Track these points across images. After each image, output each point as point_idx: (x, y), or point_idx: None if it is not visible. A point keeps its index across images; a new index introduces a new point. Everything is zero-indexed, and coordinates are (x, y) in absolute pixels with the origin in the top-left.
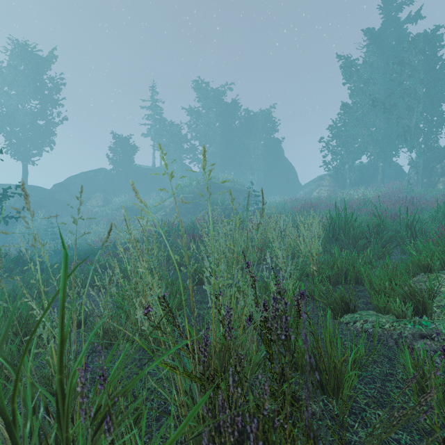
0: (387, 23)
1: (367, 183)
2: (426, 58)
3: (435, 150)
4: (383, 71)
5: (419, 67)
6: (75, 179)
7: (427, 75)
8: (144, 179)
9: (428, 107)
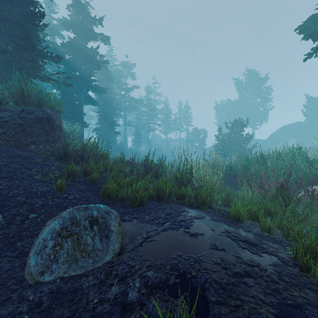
0: None
1: None
2: None
3: None
4: None
5: None
6: (278, 132)
7: None
8: None
9: None
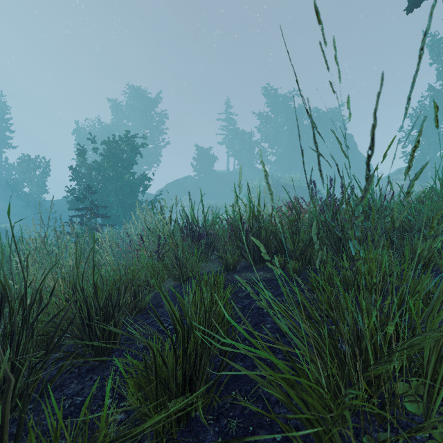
0: None
1: None
2: None
3: None
4: None
5: None
6: (170, 185)
7: None
8: (221, 182)
9: None
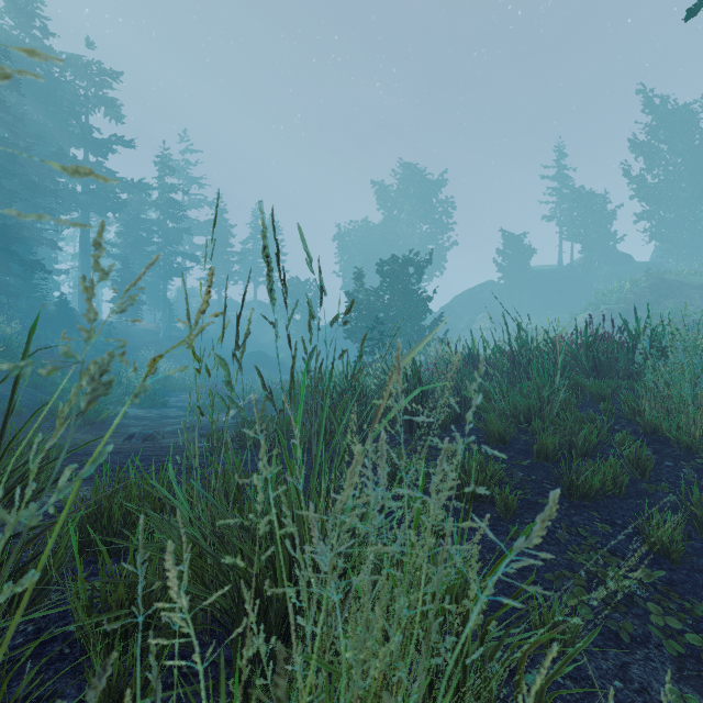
0: None
1: None
2: None
3: None
4: None
5: None
6: (460, 298)
7: None
8: (545, 287)
9: None
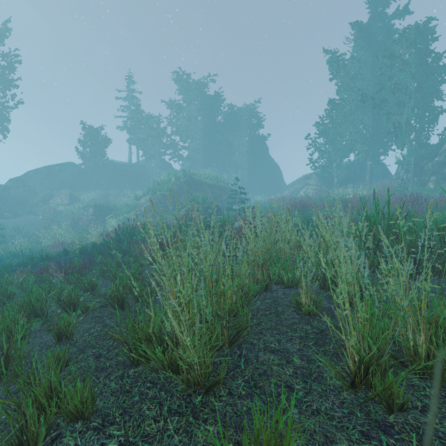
0: (374, 18)
1: (354, 183)
2: (417, 52)
3: (426, 148)
4: (371, 67)
5: (410, 60)
6: (36, 173)
7: (418, 69)
8: (119, 176)
9: (419, 103)
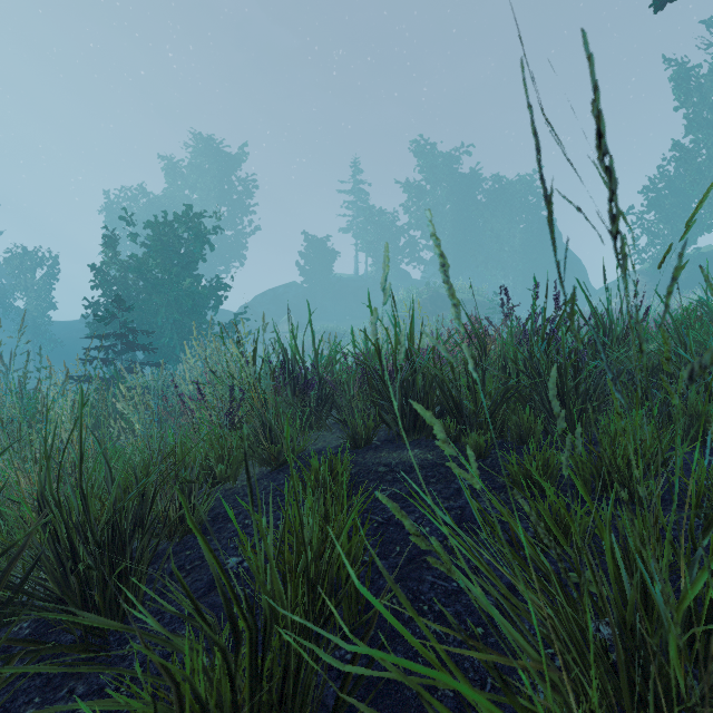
0: None
1: None
2: None
3: None
4: None
5: None
6: (262, 298)
7: None
8: (345, 294)
9: None
